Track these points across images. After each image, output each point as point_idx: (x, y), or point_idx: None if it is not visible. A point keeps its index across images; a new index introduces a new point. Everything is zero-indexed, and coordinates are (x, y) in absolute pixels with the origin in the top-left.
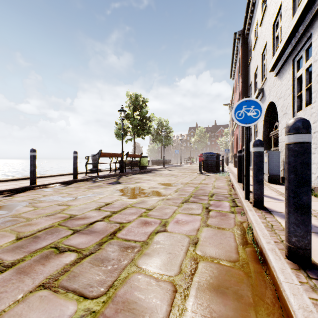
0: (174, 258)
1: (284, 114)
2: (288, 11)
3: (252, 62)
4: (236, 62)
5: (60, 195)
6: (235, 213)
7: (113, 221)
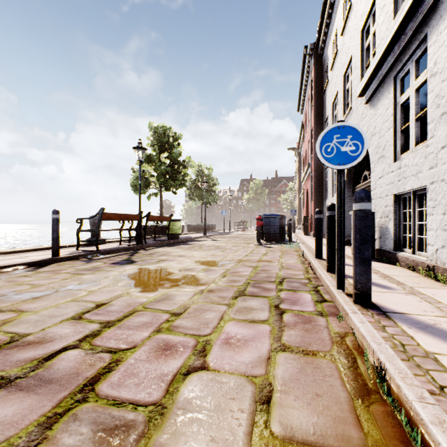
0: None
1: (381, 158)
2: (387, 6)
3: (329, 88)
4: (306, 88)
5: (15, 289)
6: (326, 315)
7: (98, 348)
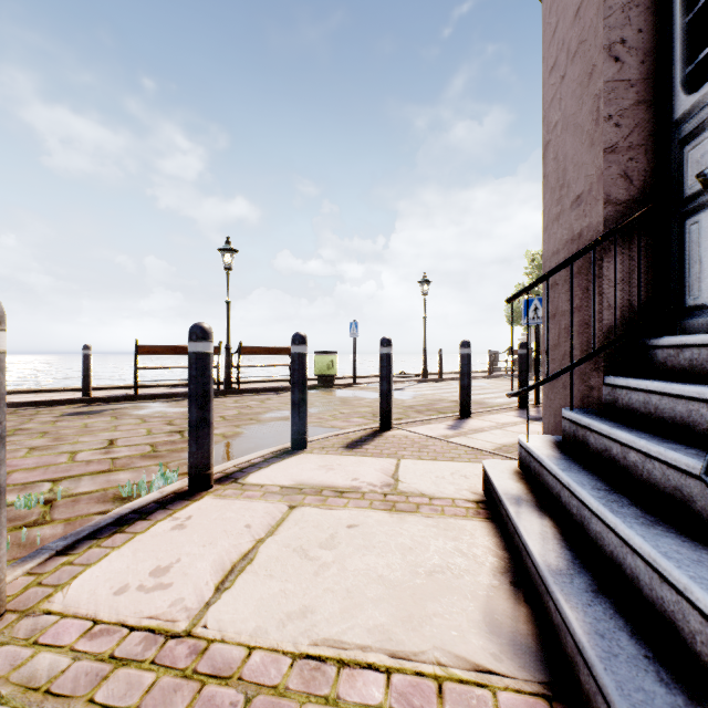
0: None
1: None
2: None
3: None
4: None
5: (497, 382)
6: None
7: None
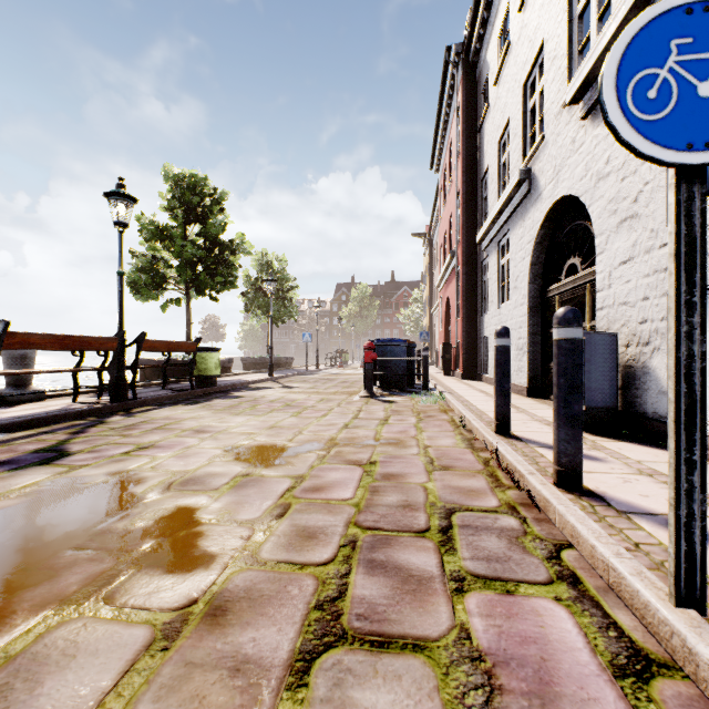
0: None
1: (627, 220)
2: None
3: (492, 117)
4: (446, 128)
5: None
6: None
7: None
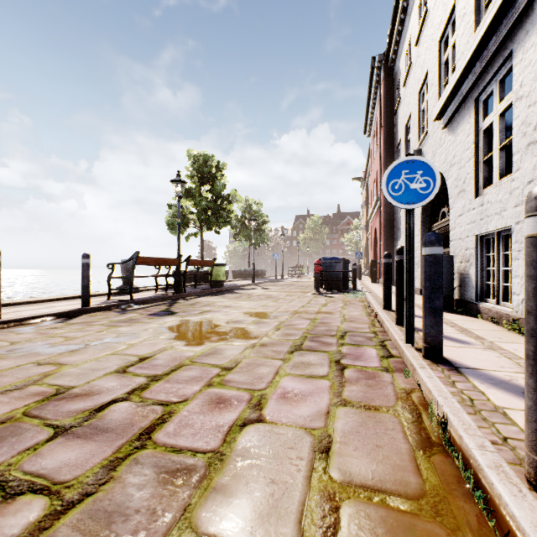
0: (284, 496)
1: (461, 192)
2: (468, 15)
3: (402, 107)
4: (374, 107)
5: (48, 341)
6: (392, 371)
7: (149, 401)
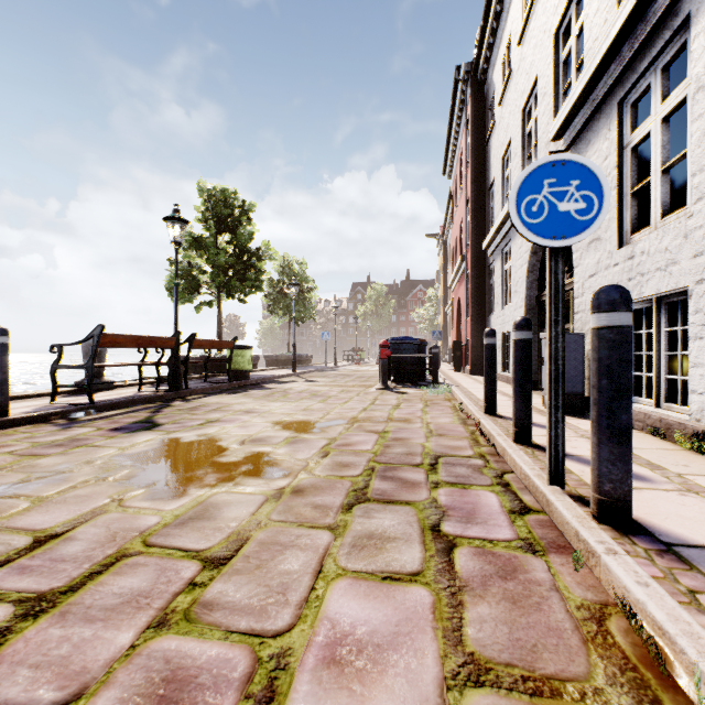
0: None
1: (593, 242)
2: None
3: (497, 134)
4: (457, 137)
5: None
6: (543, 551)
7: None
